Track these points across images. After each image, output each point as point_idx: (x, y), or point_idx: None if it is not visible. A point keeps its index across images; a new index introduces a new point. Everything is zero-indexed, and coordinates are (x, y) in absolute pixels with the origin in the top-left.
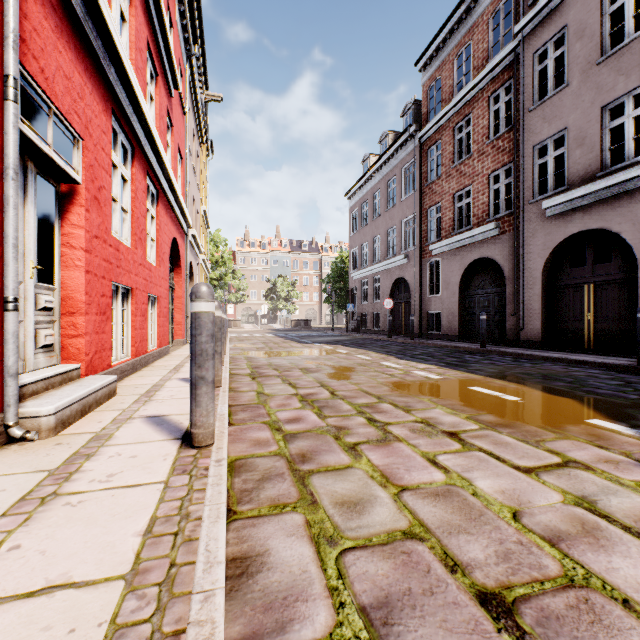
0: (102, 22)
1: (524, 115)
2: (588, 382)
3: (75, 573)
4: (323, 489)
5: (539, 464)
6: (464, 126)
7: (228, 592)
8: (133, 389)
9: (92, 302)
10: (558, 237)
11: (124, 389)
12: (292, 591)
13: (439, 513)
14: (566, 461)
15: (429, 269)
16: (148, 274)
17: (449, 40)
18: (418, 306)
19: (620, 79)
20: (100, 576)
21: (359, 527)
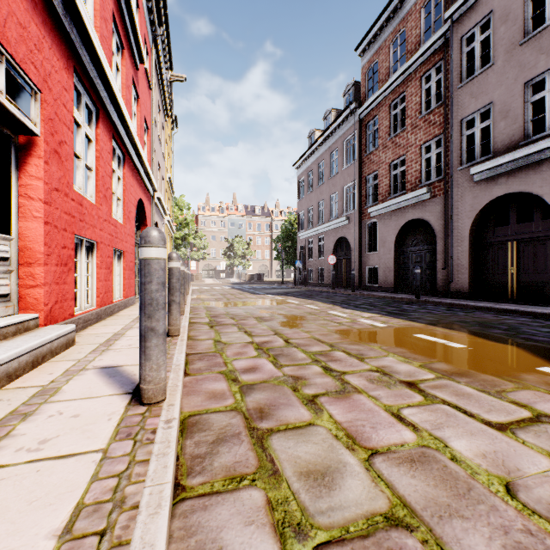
0: None
1: (453, 92)
2: (522, 329)
3: None
4: (284, 454)
5: (510, 419)
6: (399, 103)
7: None
8: (93, 338)
9: (52, 253)
10: (484, 200)
11: (85, 338)
12: None
13: (421, 487)
14: (537, 415)
15: (367, 229)
16: (113, 230)
17: (385, 27)
18: (358, 262)
19: (541, 57)
20: None
21: (331, 509)
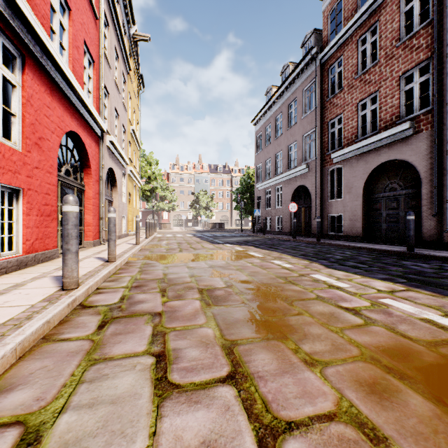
0: None
1: None
2: None
3: None
4: None
5: None
6: (368, 37)
7: None
8: None
9: None
10: None
11: None
12: None
13: None
14: None
15: (330, 176)
16: None
17: None
18: (319, 210)
19: None
20: None
21: None
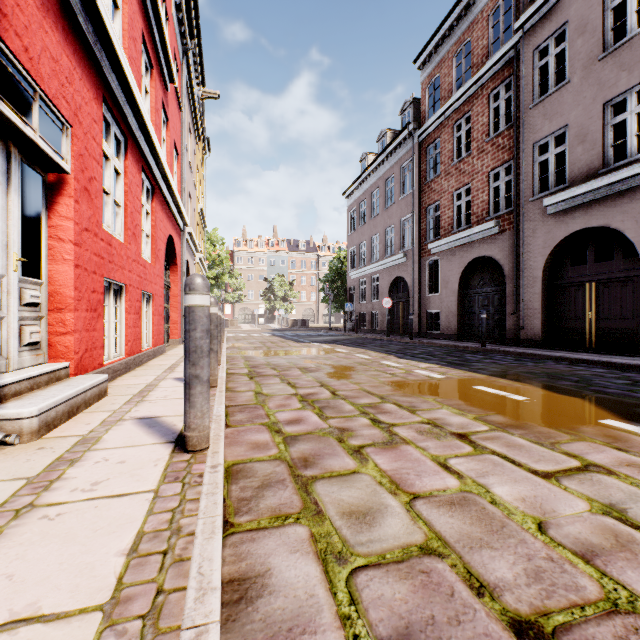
0: (92, 3)
1: (524, 112)
2: (594, 381)
3: (45, 603)
4: (328, 497)
5: (558, 468)
6: (463, 124)
7: (224, 622)
8: (125, 389)
9: (82, 298)
10: (559, 235)
11: (116, 389)
12: (298, 621)
13: (457, 524)
14: (586, 465)
15: (428, 268)
16: (142, 271)
17: (448, 37)
18: (417, 305)
19: (622, 75)
20: (74, 607)
21: (370, 541)
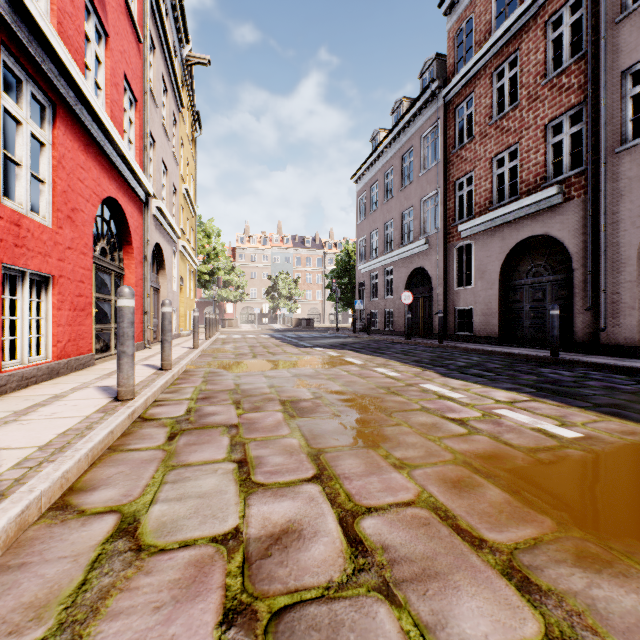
0: None
1: (606, 31)
2: None
3: None
4: None
5: None
6: (507, 69)
7: None
8: None
9: None
10: None
11: None
12: None
13: None
14: None
15: (456, 255)
16: (6, 229)
17: None
18: (442, 301)
19: None
20: None
21: None
